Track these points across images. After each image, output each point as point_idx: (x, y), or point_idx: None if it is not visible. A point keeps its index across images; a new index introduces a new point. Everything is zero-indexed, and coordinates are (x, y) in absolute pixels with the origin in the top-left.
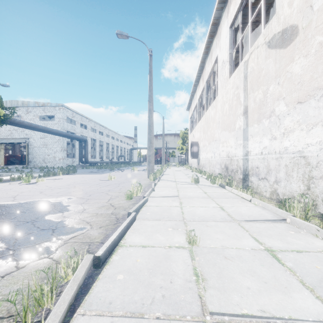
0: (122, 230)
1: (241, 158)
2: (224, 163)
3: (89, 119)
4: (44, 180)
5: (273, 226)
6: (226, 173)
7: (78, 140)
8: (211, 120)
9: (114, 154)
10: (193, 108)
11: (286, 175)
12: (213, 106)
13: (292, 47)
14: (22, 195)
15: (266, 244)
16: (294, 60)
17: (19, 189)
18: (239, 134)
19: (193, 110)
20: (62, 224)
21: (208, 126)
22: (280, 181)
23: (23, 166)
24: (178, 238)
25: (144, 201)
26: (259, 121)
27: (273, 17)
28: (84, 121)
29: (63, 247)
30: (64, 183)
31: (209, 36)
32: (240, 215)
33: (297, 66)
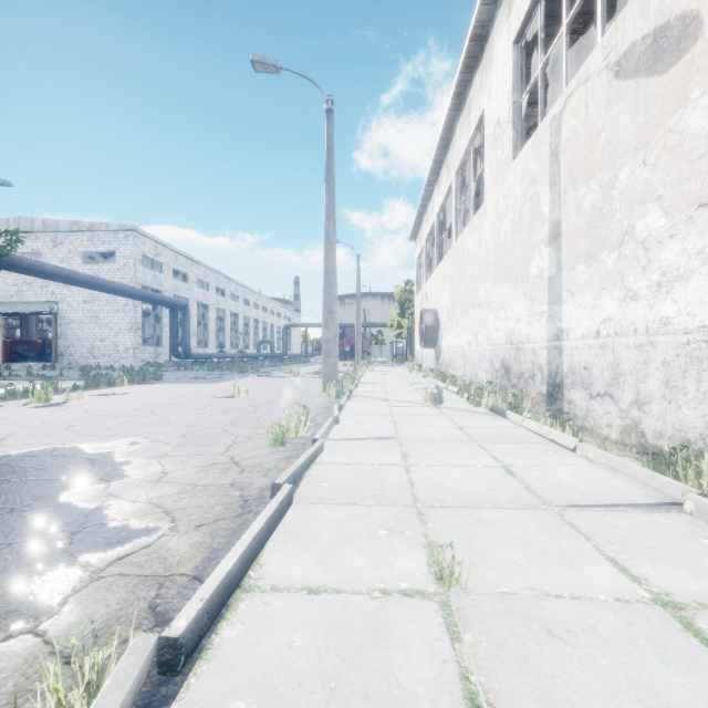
0: (253, 541)
1: (545, 346)
2: (501, 357)
3: (193, 261)
4: (83, 397)
5: (652, 522)
6: (506, 382)
7: (169, 307)
8: (469, 260)
9: (249, 337)
10: (424, 234)
11: (666, 388)
12: (474, 228)
13: (683, 68)
14: (21, 435)
15: (652, 580)
16: (690, 100)
17: (21, 418)
18: (540, 289)
19: (425, 240)
20: (100, 518)
21: (461, 275)
22: (650, 402)
23: (45, 364)
24: (407, 563)
25: (313, 452)
26: (591, 258)
27: (630, 2)
28: (182, 264)
29: (85, 594)
30: (130, 405)
31: (463, 66)
32: (560, 489)
33: (698, 114)
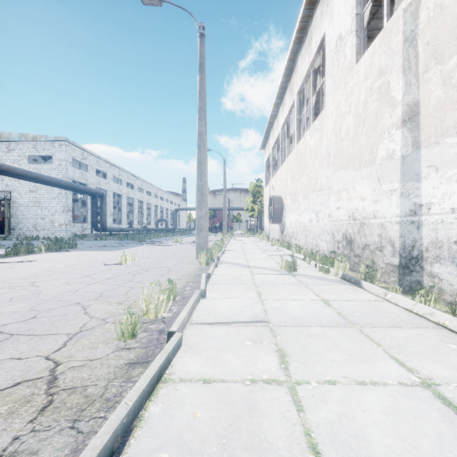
0: None
1: (396, 221)
2: (343, 231)
3: (111, 164)
4: None
5: None
6: (349, 252)
7: (91, 195)
8: (310, 156)
9: (151, 217)
10: (271, 143)
11: None
12: (315, 130)
13: None
14: None
15: None
16: None
17: None
18: (389, 169)
19: (272, 147)
20: None
21: (303, 168)
22: None
23: None
24: None
25: (161, 364)
26: None
27: None
28: (102, 166)
29: None
30: (22, 274)
31: (307, 2)
32: None
33: None
